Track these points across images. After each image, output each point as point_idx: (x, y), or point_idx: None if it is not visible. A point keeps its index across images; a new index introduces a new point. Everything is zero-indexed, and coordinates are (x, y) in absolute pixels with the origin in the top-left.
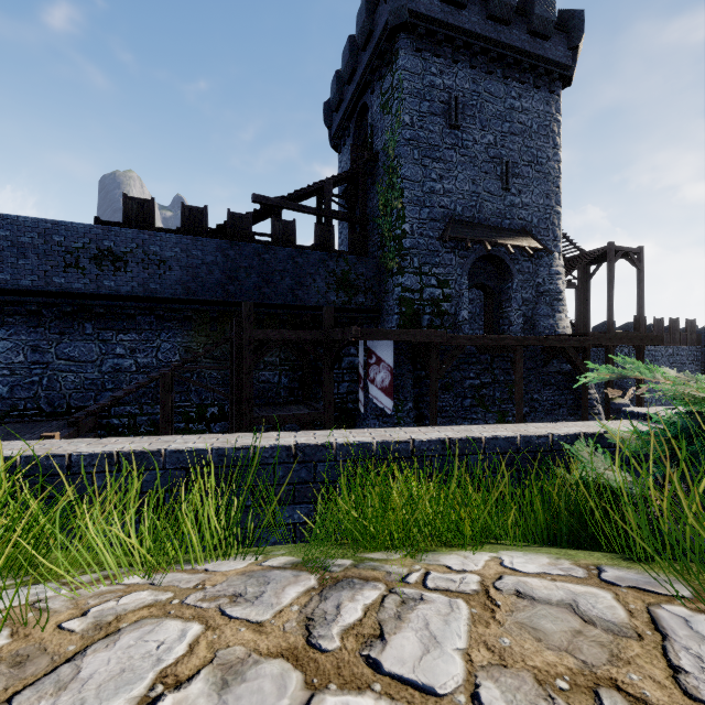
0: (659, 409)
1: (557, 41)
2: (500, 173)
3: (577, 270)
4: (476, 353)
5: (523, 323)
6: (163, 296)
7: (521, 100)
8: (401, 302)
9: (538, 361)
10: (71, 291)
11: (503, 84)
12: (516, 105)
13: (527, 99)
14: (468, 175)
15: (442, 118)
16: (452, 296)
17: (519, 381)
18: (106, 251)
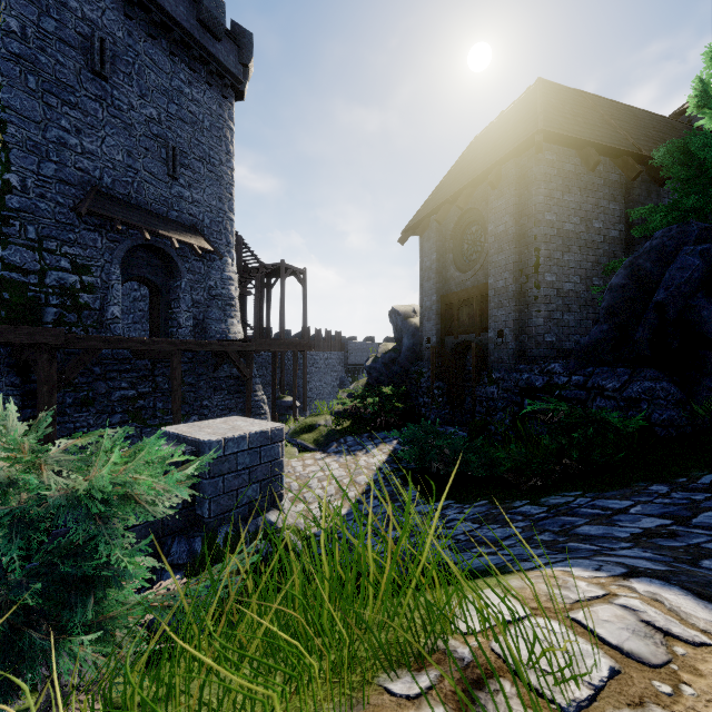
0: (202, 423)
1: (230, 49)
2: (166, 157)
3: (256, 280)
4: (131, 358)
5: (194, 326)
6: None
7: (192, 88)
8: (2, 285)
9: (209, 366)
10: None
11: (170, 59)
12: (185, 90)
13: (198, 90)
14: (122, 143)
15: (80, 54)
16: (96, 287)
17: (177, 389)
18: None
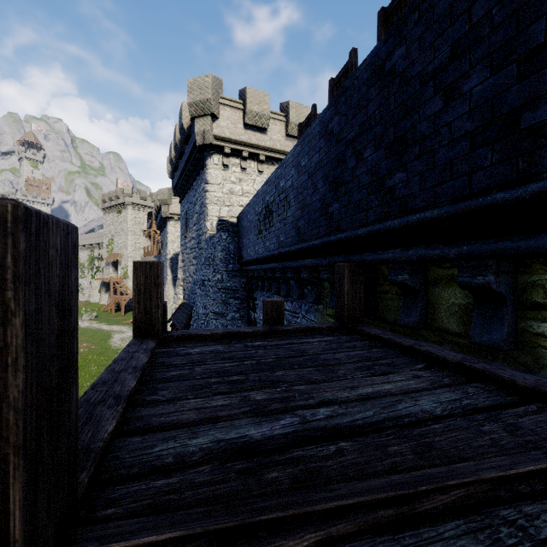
0: None
1: None
2: None
3: None
4: None
5: None
6: (284, 251)
7: None
8: None
9: None
10: (258, 257)
11: None
12: None
13: None
14: None
15: None
16: None
17: None
18: (267, 207)
